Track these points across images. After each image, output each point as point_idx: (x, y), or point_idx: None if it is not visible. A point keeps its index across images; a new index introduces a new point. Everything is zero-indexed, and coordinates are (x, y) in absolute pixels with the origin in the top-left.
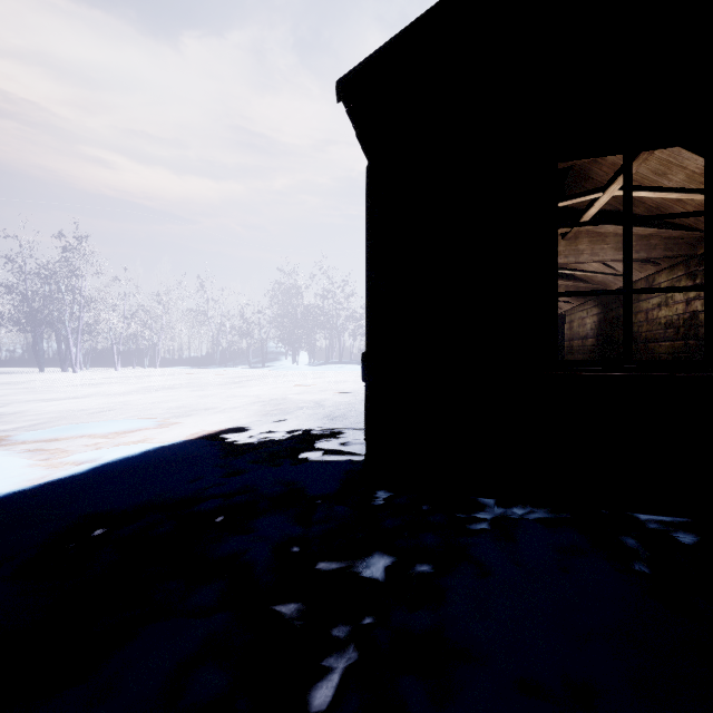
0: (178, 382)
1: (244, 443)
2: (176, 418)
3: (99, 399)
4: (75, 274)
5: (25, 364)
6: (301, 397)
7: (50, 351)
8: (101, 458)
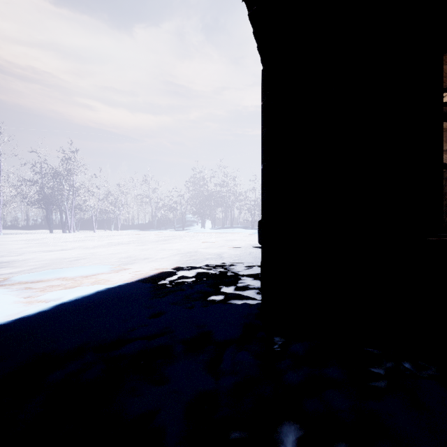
0: (130, 240)
1: (167, 287)
2: (124, 265)
3: (79, 251)
4: (70, 173)
5: (43, 228)
6: (207, 250)
7: (58, 220)
8: (65, 297)
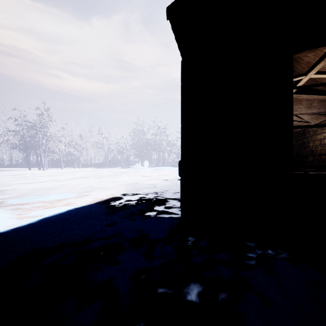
0: (89, 175)
1: (117, 207)
2: (86, 192)
3: (52, 182)
4: (44, 126)
5: (23, 166)
6: (145, 182)
7: (34, 160)
8: (46, 214)
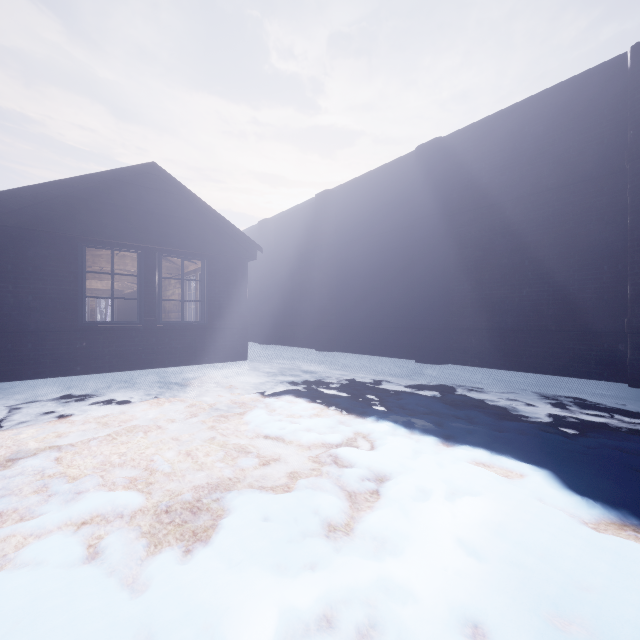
0: None
1: None
2: None
3: None
4: None
5: None
6: None
7: None
8: None
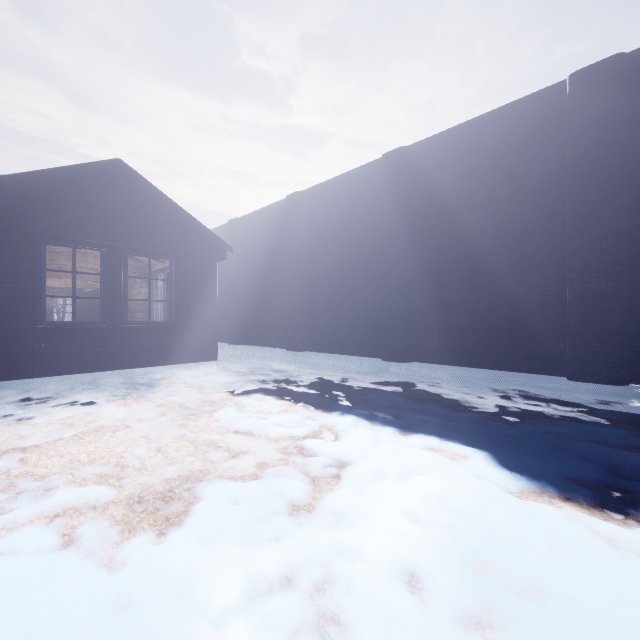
0: None
1: None
2: None
3: None
4: None
5: None
6: None
7: None
8: None
